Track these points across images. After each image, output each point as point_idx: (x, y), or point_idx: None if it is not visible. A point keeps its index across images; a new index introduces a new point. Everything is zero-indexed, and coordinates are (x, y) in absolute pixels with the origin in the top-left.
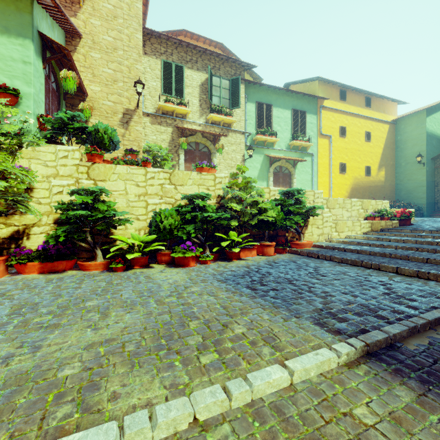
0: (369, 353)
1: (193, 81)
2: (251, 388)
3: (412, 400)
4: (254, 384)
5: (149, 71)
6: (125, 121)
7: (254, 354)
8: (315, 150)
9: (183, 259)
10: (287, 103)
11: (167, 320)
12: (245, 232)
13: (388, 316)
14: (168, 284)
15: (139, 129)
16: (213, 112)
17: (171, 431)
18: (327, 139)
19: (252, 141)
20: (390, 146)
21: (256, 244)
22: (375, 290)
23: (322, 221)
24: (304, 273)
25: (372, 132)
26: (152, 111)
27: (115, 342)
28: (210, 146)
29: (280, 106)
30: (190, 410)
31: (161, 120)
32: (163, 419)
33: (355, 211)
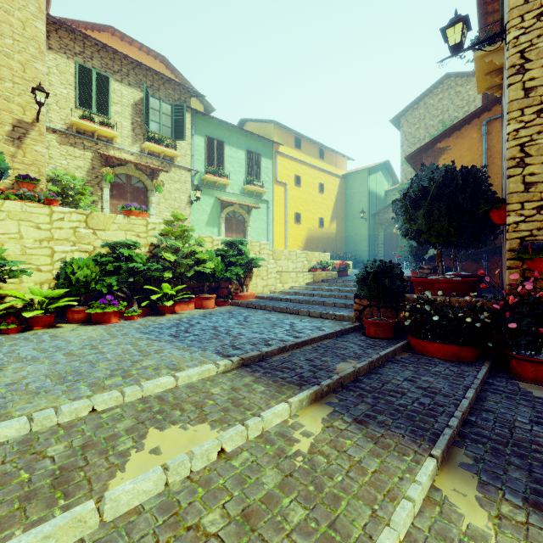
0: (244, 365)
1: (123, 98)
2: (142, 389)
3: (250, 381)
4: (145, 386)
5: (56, 72)
6: (16, 136)
7: (153, 374)
8: (271, 197)
9: (103, 315)
10: (241, 142)
11: (76, 365)
12: (183, 284)
13: (274, 343)
14: (81, 340)
15: (41, 150)
16: (151, 140)
17: (73, 417)
18: (283, 186)
19: (201, 180)
20: (341, 199)
21: (195, 297)
22: (281, 328)
23: (267, 273)
24: (232, 321)
25: (326, 184)
26: (61, 127)
27: (16, 384)
28: (147, 181)
29: (234, 144)
30: (89, 403)
31: (75, 141)
32: (67, 409)
33: (300, 263)
